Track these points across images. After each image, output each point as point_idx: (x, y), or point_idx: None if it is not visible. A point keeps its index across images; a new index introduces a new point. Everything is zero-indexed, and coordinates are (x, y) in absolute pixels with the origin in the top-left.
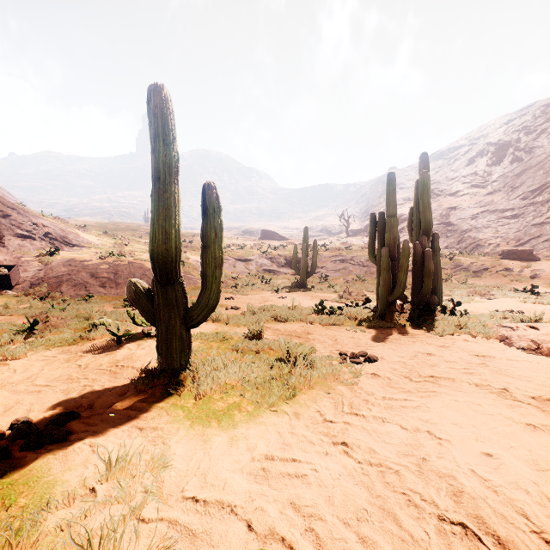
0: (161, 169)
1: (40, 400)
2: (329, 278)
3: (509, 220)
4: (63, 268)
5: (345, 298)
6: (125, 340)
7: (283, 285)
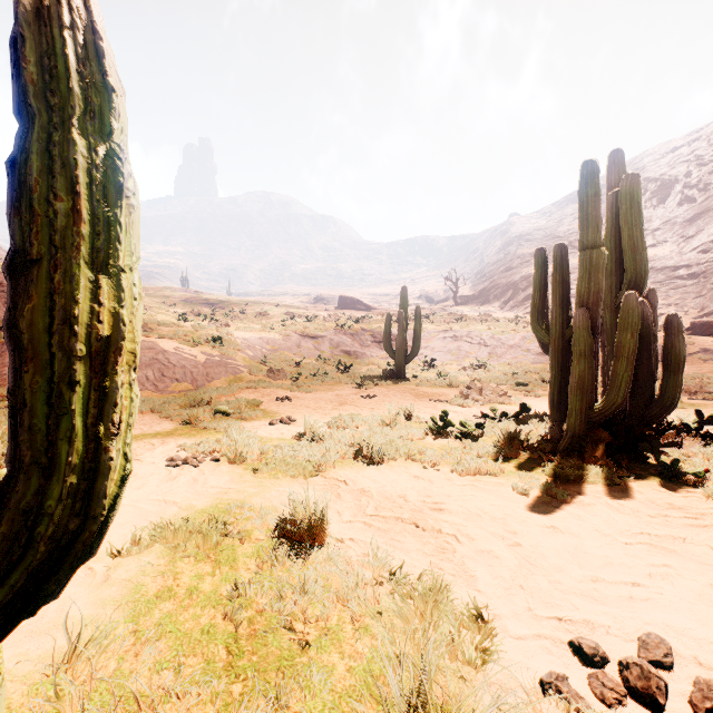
0: None
1: None
2: (436, 364)
3: (684, 281)
4: None
5: (473, 399)
6: None
7: (369, 374)
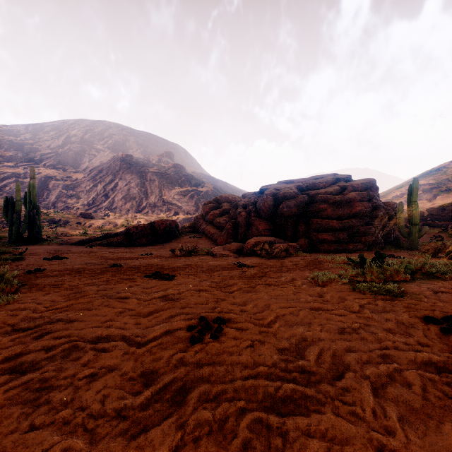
0: None
1: None
2: None
3: (86, 193)
4: None
5: None
6: None
7: None
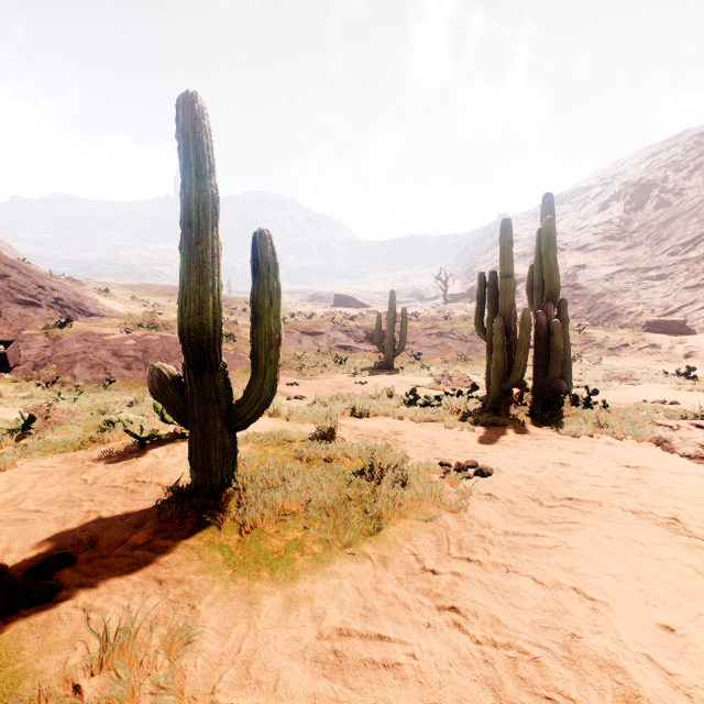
0: (193, 211)
1: (24, 533)
2: (422, 357)
3: (654, 282)
4: (76, 344)
5: (444, 384)
6: (151, 444)
7: (362, 366)
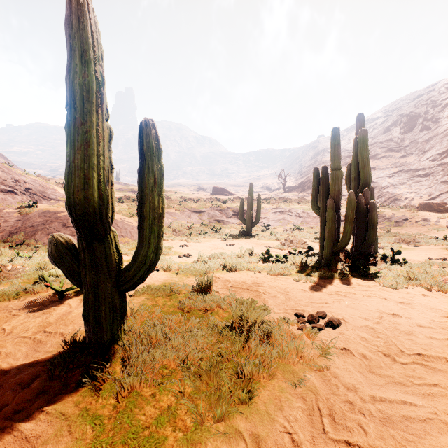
0: (76, 93)
1: None
2: (270, 227)
3: (421, 178)
4: (38, 219)
5: (287, 246)
6: (70, 294)
7: (231, 233)
